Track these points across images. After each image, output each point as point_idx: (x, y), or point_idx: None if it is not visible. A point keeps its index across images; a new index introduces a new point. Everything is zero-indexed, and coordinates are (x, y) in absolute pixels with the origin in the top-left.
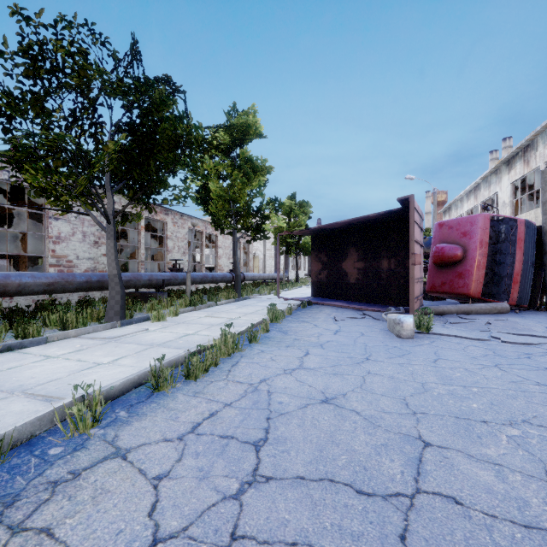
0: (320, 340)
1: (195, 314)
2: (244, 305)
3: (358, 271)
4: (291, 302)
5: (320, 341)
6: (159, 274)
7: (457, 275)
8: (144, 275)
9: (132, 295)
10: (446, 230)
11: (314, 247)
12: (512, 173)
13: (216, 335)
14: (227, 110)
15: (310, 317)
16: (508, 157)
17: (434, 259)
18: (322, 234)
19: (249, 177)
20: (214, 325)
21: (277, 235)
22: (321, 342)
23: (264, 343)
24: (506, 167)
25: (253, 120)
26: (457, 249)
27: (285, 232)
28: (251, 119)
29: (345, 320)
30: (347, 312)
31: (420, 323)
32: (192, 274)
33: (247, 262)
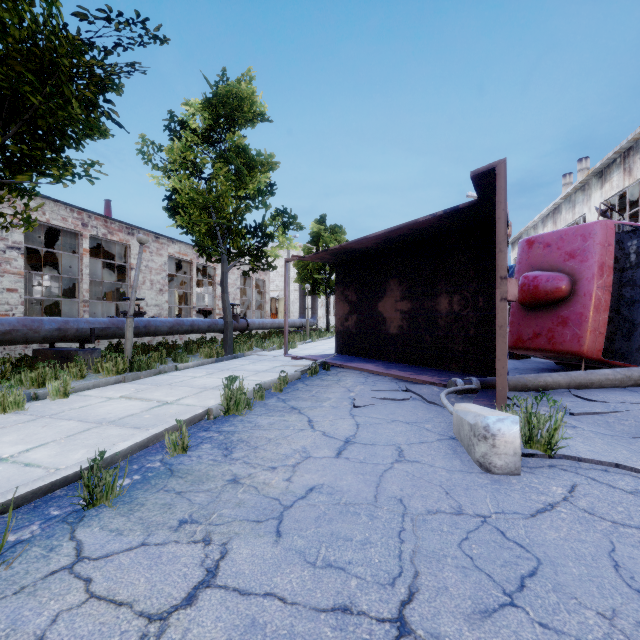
0: (289, 486)
1: (110, 392)
2: (221, 369)
3: (402, 315)
4: (298, 364)
5: (287, 490)
6: (83, 320)
7: (561, 322)
8: (48, 322)
9: (42, 353)
10: (540, 250)
11: (339, 280)
12: (606, 187)
13: (54, 464)
14: (215, 81)
15: (312, 397)
16: (601, 166)
17: (521, 296)
18: (350, 260)
19: (241, 175)
20: (103, 422)
21: (301, 269)
22: (290, 495)
23: (133, 503)
24: (597, 181)
25: (248, 91)
26: (561, 280)
27: (293, 256)
28: (245, 88)
29: (373, 404)
30: (381, 384)
31: (532, 431)
32: (154, 320)
33: (262, 305)
